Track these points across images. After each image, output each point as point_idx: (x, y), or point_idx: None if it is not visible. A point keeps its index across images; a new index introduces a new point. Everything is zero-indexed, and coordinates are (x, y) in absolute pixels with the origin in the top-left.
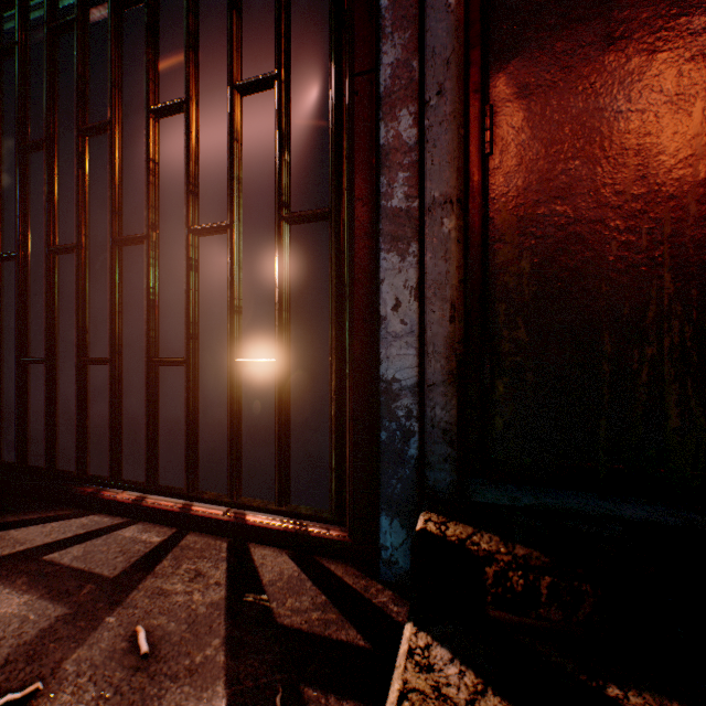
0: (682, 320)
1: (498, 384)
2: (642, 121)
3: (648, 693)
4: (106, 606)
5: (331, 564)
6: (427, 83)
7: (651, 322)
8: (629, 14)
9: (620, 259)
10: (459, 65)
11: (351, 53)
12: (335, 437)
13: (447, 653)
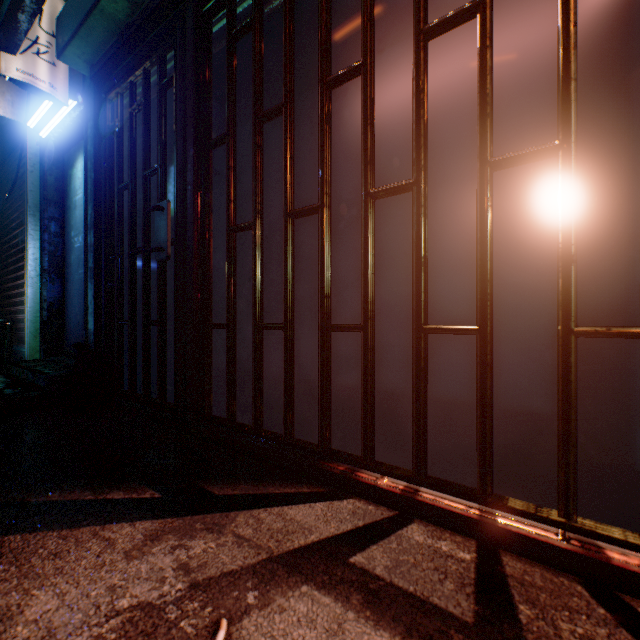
0: None
1: None
2: None
3: None
4: None
5: None
6: None
7: None
8: None
9: None
10: None
11: None
12: None
13: None
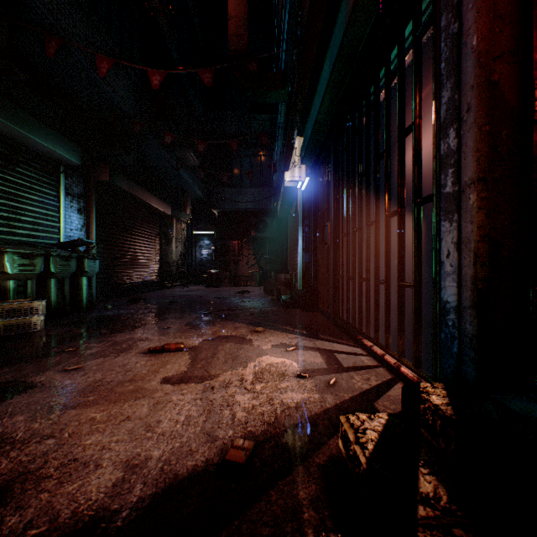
0: None
1: None
2: None
3: (438, 483)
4: (335, 371)
5: None
6: (461, 106)
7: None
8: None
9: None
10: (481, 83)
11: (437, 98)
12: (435, 334)
13: (383, 422)
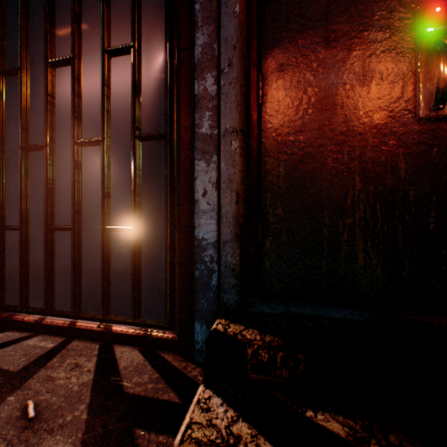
0: (365, 204)
1: (266, 241)
2: (344, 90)
3: (328, 413)
4: (9, 390)
5: (165, 354)
6: (222, 58)
7: (349, 205)
8: (338, 27)
9: (333, 168)
10: (241, 49)
11: (178, 36)
12: (169, 275)
13: (220, 400)
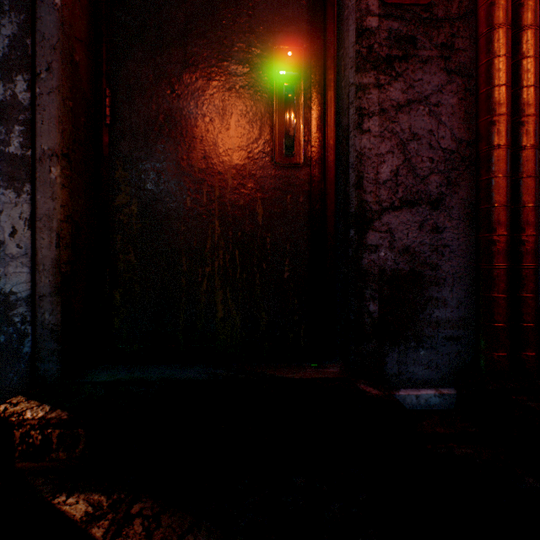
0: (225, 250)
1: (116, 293)
2: (205, 122)
3: (86, 493)
4: None
5: None
6: (39, 59)
7: (209, 251)
8: (198, 51)
9: (192, 210)
10: (67, 52)
11: None
12: None
13: None
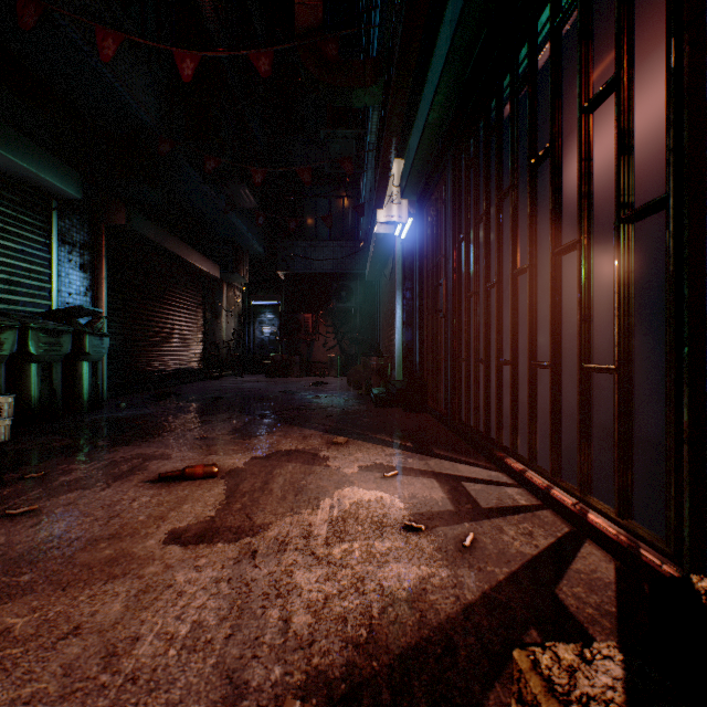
0: None
1: None
2: None
3: None
4: (468, 517)
5: None
6: None
7: None
8: None
9: None
10: None
11: (684, 1)
12: (673, 460)
13: (618, 673)
